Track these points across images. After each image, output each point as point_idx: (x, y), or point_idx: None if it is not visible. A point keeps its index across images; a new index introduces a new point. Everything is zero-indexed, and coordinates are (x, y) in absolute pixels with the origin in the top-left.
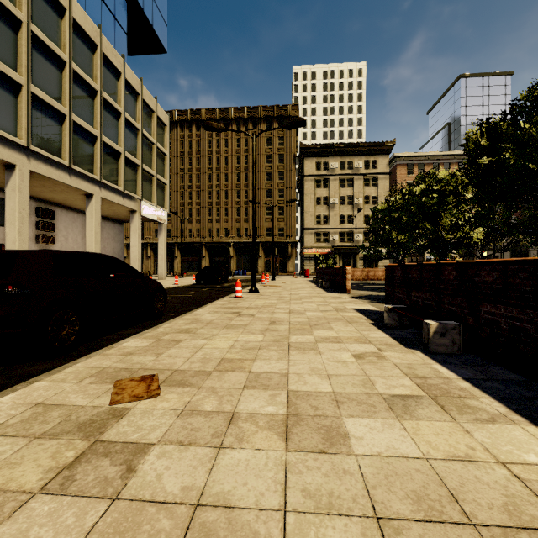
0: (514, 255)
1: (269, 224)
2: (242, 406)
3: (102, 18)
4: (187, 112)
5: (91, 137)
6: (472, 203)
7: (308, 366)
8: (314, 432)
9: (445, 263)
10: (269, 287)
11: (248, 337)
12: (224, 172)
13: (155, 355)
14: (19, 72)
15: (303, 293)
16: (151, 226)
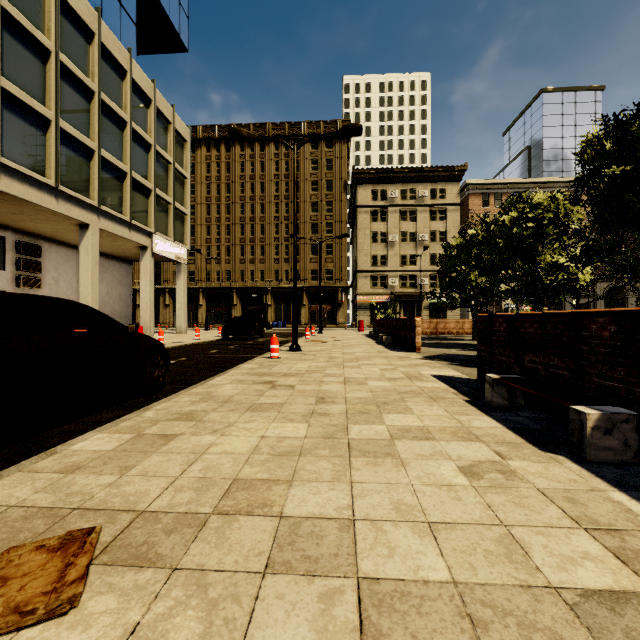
0: (609, 304)
1: (315, 266)
2: None
3: (104, 1)
4: (215, 128)
5: (86, 151)
6: (578, 235)
7: (389, 500)
8: None
9: (592, 312)
10: (315, 344)
11: (283, 429)
12: (259, 202)
13: (119, 470)
14: None
15: (360, 352)
16: (170, 267)
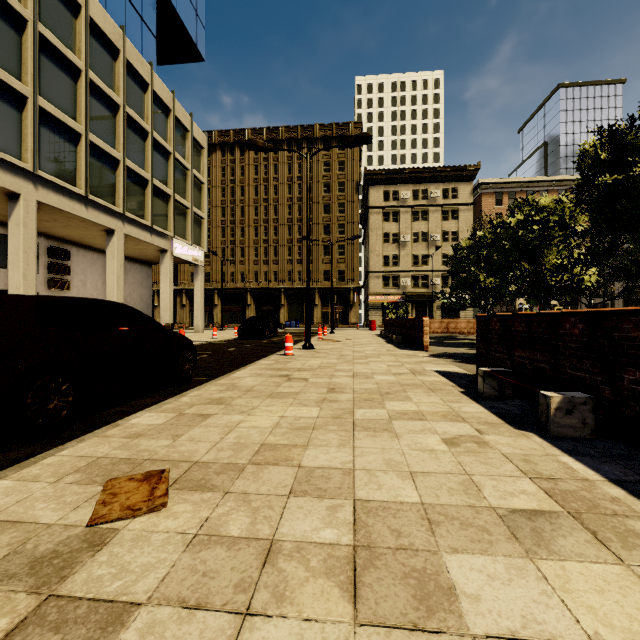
0: (628, 304)
1: (327, 266)
2: (286, 528)
3: (127, 18)
4: (229, 132)
5: (112, 161)
6: (584, 237)
7: (382, 458)
8: (399, 583)
9: (565, 312)
10: (327, 343)
11: (299, 411)
12: (272, 204)
13: (172, 437)
14: (24, 82)
15: (370, 350)
16: (187, 269)
